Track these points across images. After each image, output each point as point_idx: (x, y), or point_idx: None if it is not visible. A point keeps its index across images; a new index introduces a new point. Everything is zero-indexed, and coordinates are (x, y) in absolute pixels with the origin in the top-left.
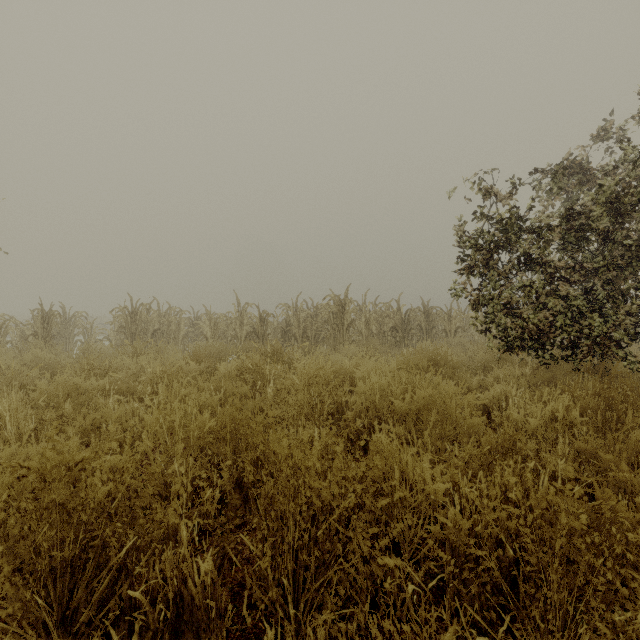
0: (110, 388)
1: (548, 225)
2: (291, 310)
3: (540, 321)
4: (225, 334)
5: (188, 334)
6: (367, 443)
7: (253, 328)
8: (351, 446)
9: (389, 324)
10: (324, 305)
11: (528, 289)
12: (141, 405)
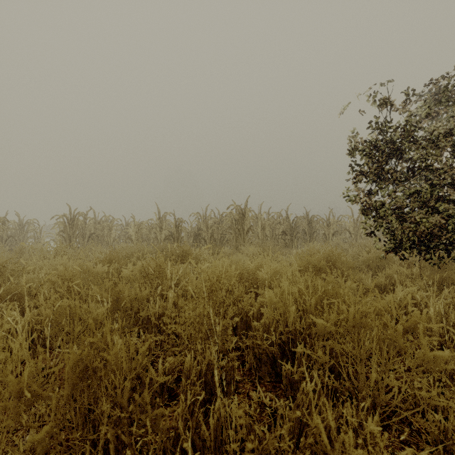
0: (8, 292)
1: (441, 132)
2: (201, 218)
3: (432, 224)
4: (149, 237)
5: (120, 237)
6: (278, 363)
7: (171, 232)
8: (259, 367)
9: (280, 229)
10: (228, 213)
11: (415, 195)
12: (36, 310)
